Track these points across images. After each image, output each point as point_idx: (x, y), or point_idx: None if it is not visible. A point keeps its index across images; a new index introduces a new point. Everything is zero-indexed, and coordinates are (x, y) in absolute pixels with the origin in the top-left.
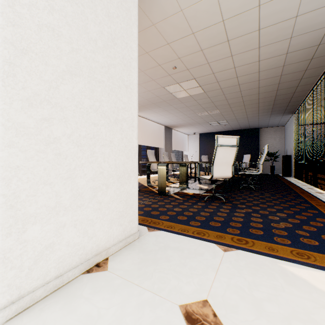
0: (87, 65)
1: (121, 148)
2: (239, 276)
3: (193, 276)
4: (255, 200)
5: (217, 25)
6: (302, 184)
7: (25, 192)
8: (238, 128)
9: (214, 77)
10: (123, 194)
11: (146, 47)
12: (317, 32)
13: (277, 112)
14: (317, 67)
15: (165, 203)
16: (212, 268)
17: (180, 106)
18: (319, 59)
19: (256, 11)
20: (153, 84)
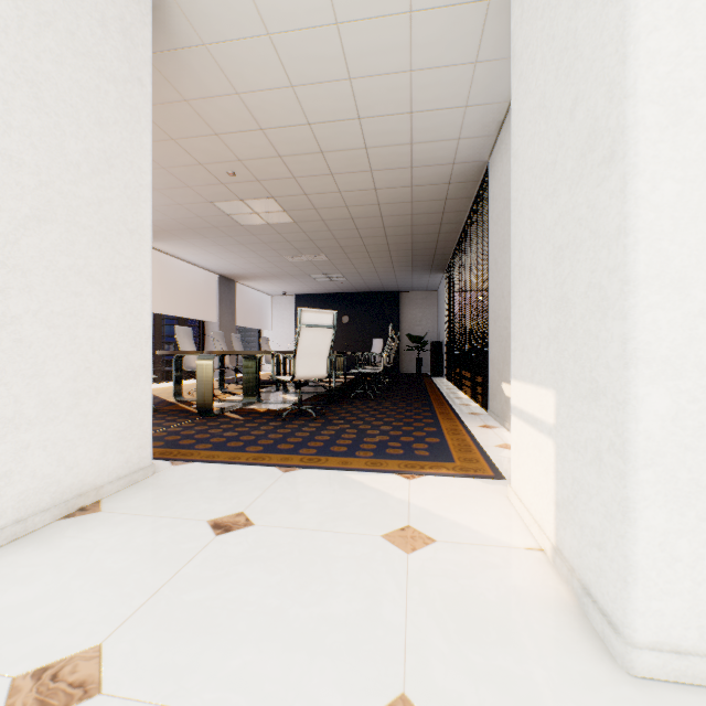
0: (65, 205)
1: (123, 330)
2: (291, 490)
3: (233, 498)
4: (364, 413)
5: (300, 127)
6: (449, 387)
7: None
8: (366, 289)
9: (308, 200)
10: (126, 404)
11: (172, 131)
12: (442, 167)
13: (421, 269)
14: (456, 211)
15: (209, 428)
16: (260, 488)
17: (249, 240)
18: (455, 202)
19: (357, 125)
20: (188, 194)
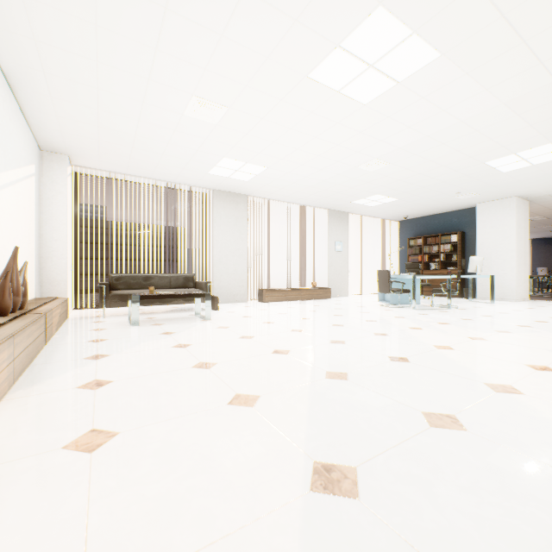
0: (522, 253)
1: (526, 272)
2: None
3: None
4: None
5: None
6: None
7: (517, 281)
8: None
9: None
10: (526, 285)
11: None
12: None
13: None
14: None
15: None
16: None
17: None
18: None
19: None
20: None
